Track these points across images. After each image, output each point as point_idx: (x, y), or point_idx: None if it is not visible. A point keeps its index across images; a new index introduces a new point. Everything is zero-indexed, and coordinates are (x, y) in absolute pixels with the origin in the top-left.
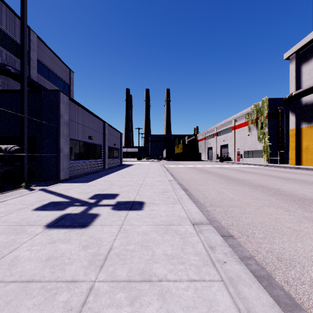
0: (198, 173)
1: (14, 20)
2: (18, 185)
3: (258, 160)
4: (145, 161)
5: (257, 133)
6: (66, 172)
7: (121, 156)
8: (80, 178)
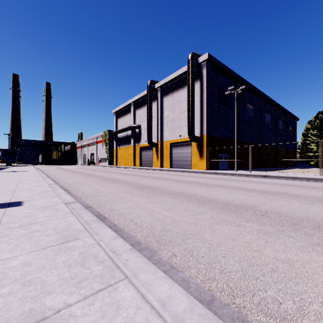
0: (56, 169)
1: None
2: None
3: (106, 164)
4: (17, 165)
5: (105, 148)
6: None
7: None
8: None
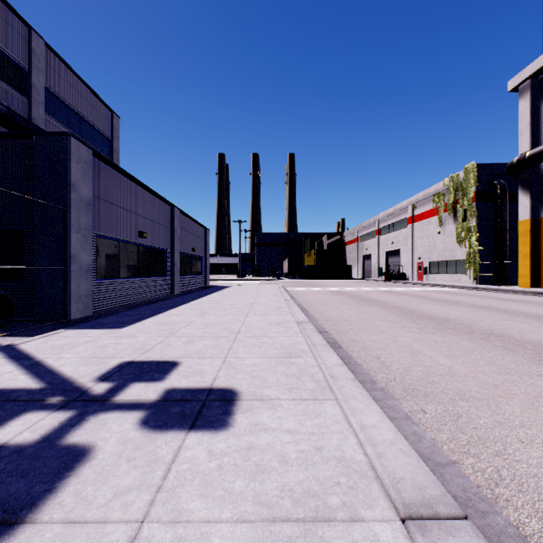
0: (352, 304)
1: None
2: None
3: (458, 279)
4: (250, 279)
5: (455, 229)
6: (86, 304)
7: (206, 270)
8: (113, 316)
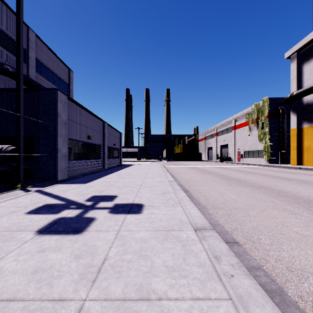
0: (198, 173)
1: (13, 19)
2: (14, 186)
3: (259, 160)
4: (144, 161)
5: (258, 133)
6: (64, 173)
7: (121, 156)
8: (79, 178)
